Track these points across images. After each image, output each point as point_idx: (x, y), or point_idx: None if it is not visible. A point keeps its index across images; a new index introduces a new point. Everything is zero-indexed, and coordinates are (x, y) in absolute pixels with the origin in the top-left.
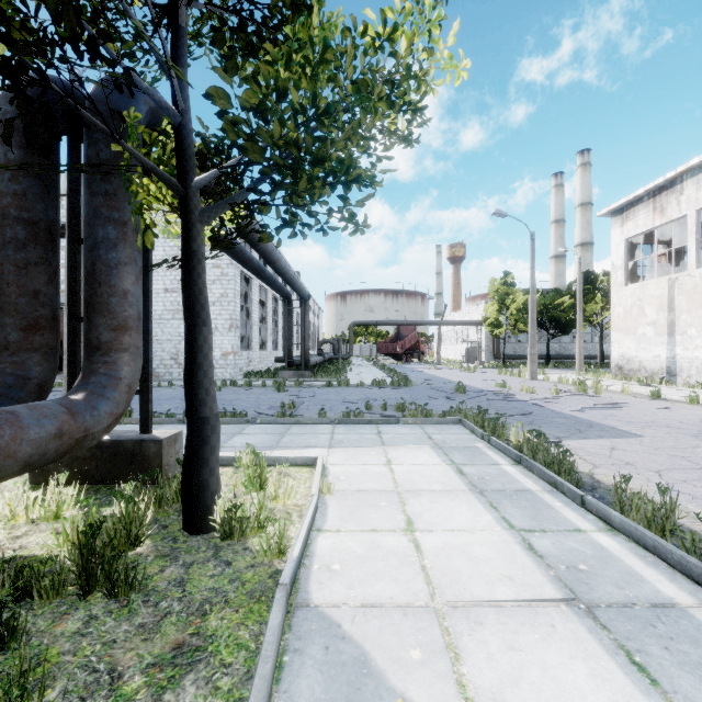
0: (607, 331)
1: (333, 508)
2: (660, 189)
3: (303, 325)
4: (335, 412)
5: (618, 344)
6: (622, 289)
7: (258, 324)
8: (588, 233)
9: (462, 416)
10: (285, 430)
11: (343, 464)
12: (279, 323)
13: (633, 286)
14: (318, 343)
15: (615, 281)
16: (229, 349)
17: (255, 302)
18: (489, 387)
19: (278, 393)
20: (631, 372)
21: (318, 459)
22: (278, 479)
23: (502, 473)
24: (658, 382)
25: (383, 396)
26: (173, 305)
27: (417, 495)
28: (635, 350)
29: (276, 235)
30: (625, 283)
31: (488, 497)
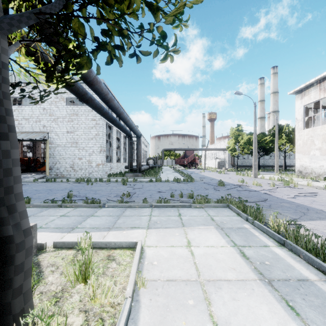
0: (286, 153)
1: (145, 310)
2: (324, 78)
3: (138, 150)
4: (153, 199)
5: (299, 160)
6: (301, 131)
7: (116, 149)
8: (276, 106)
9: (229, 202)
10: (121, 213)
11: (156, 246)
12: (127, 149)
13: (308, 130)
14: (146, 159)
15: (298, 127)
16: (100, 162)
17: (114, 138)
18: (235, 182)
19: (123, 186)
20: (306, 174)
21: (138, 244)
22: (104, 265)
23: (276, 256)
24: (322, 179)
25: (179, 188)
26: (71, 139)
27: (217, 287)
28: (309, 163)
29: (94, 60)
30: (303, 128)
31: (279, 291)
